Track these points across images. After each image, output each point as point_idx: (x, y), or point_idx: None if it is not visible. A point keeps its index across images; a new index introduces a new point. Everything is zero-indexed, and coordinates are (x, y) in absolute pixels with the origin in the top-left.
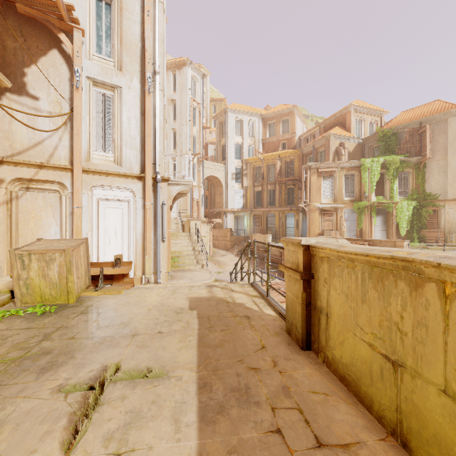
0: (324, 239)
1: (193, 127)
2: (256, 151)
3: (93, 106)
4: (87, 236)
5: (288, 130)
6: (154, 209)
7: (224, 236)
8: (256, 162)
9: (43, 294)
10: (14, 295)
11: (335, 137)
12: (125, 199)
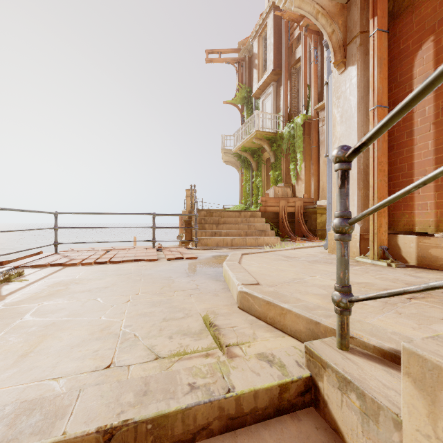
0: None
1: None
2: None
3: None
4: None
5: None
6: None
7: None
8: None
9: None
10: None
11: None
12: None
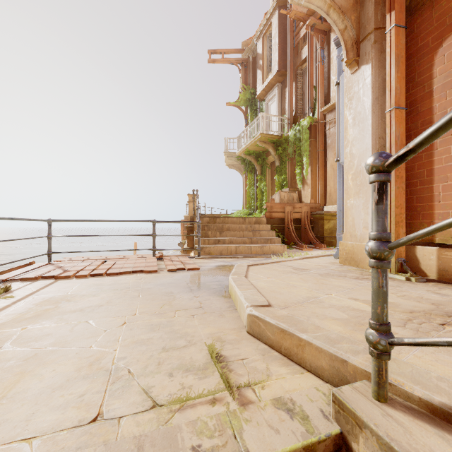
0: None
1: None
2: None
3: None
4: None
5: None
6: None
7: None
8: None
9: None
10: None
11: None
12: None
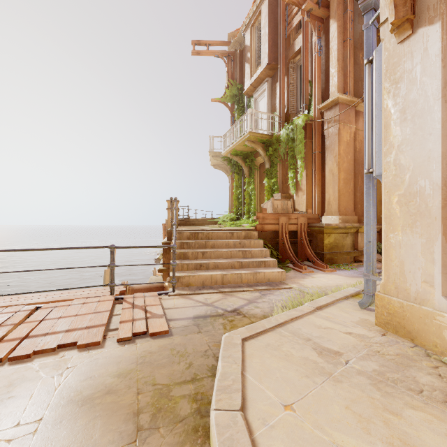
0: None
1: None
2: None
3: None
4: None
5: None
6: None
7: None
8: None
9: None
10: None
11: None
12: None
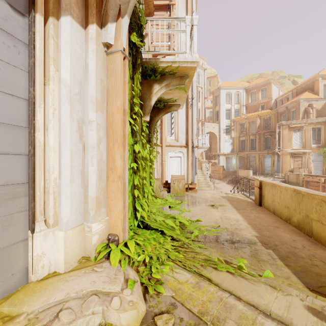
0: (265, 179)
1: (198, 103)
2: (241, 114)
3: (167, 117)
4: (166, 172)
5: (266, 95)
6: (191, 160)
7: (218, 171)
8: (241, 120)
9: (177, 191)
10: (170, 191)
11: (305, 100)
12: (180, 156)
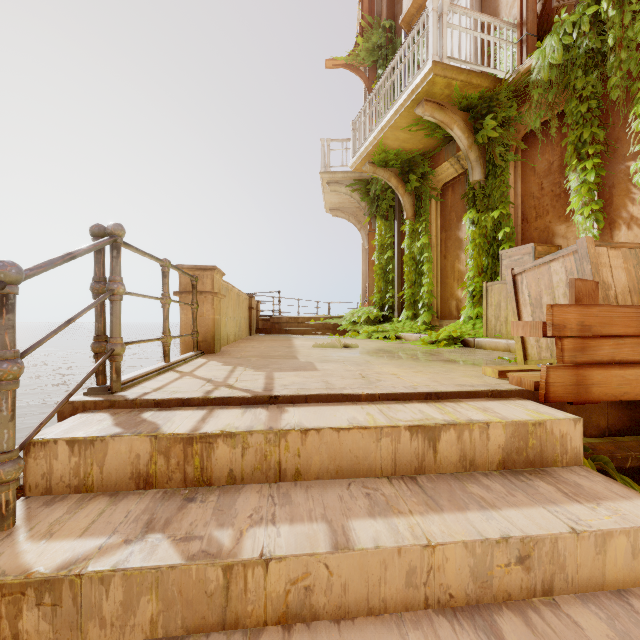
0: None
1: None
2: None
3: None
4: None
5: None
6: None
7: None
8: None
9: None
10: None
11: None
12: None
